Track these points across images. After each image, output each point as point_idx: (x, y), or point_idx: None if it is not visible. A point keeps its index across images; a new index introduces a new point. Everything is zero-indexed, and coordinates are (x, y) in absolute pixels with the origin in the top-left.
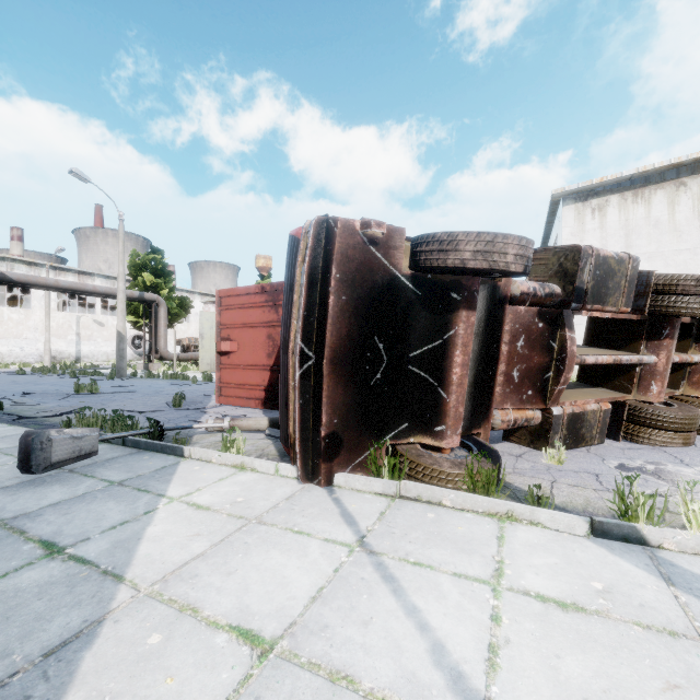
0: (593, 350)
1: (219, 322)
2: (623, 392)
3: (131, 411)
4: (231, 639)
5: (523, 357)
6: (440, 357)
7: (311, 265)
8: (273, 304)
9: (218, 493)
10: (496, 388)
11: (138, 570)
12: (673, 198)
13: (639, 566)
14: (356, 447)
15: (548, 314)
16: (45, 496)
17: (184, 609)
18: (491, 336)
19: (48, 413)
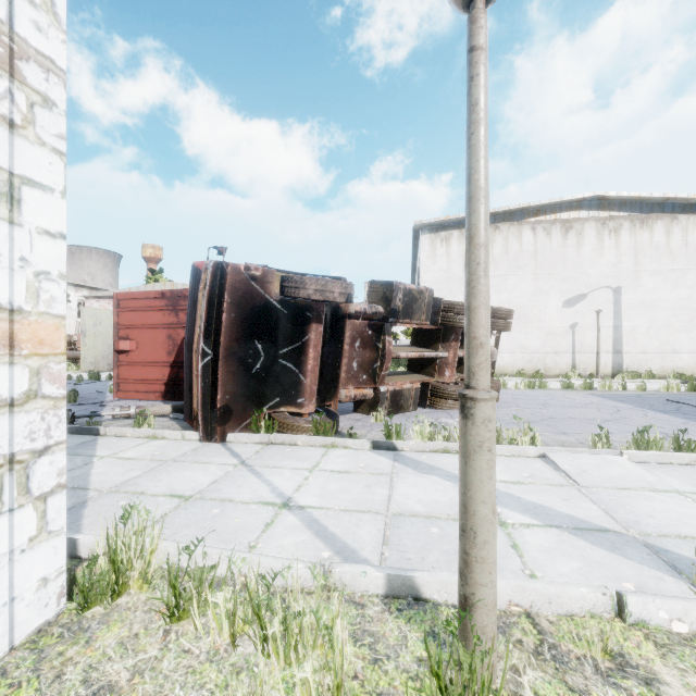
0: (411, 349)
1: (117, 322)
2: (431, 376)
3: None
4: (167, 498)
5: (359, 353)
6: (300, 353)
7: (210, 292)
8: (174, 308)
9: (139, 452)
10: (341, 374)
11: (97, 485)
12: (492, 237)
13: (387, 457)
14: (242, 415)
15: (375, 325)
16: None
17: (136, 493)
18: (337, 339)
19: None
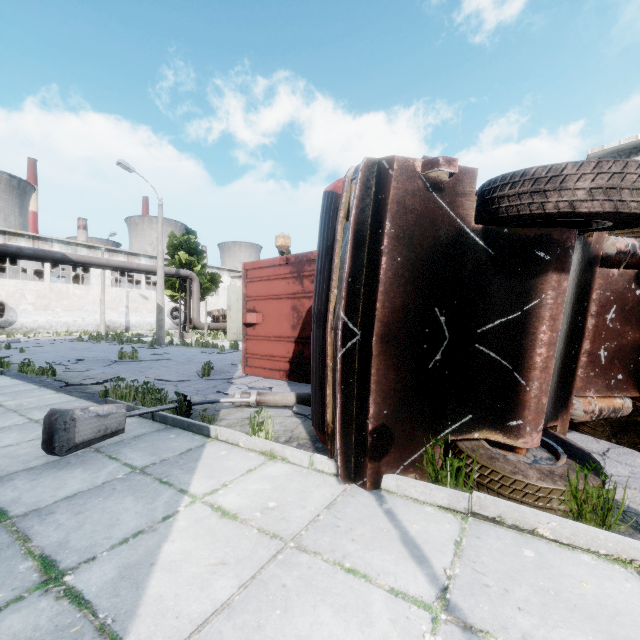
0: None
1: (245, 294)
2: None
3: (164, 380)
4: None
5: (613, 332)
6: (517, 333)
7: (357, 219)
8: (298, 275)
9: (246, 493)
10: (578, 371)
11: (143, 628)
12: None
13: None
14: (408, 444)
15: None
16: (64, 483)
17: None
18: (576, 306)
19: (92, 381)
